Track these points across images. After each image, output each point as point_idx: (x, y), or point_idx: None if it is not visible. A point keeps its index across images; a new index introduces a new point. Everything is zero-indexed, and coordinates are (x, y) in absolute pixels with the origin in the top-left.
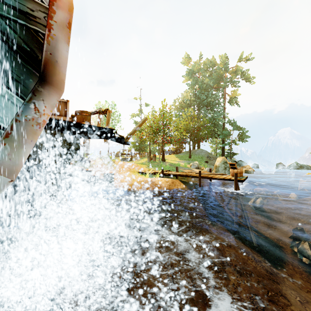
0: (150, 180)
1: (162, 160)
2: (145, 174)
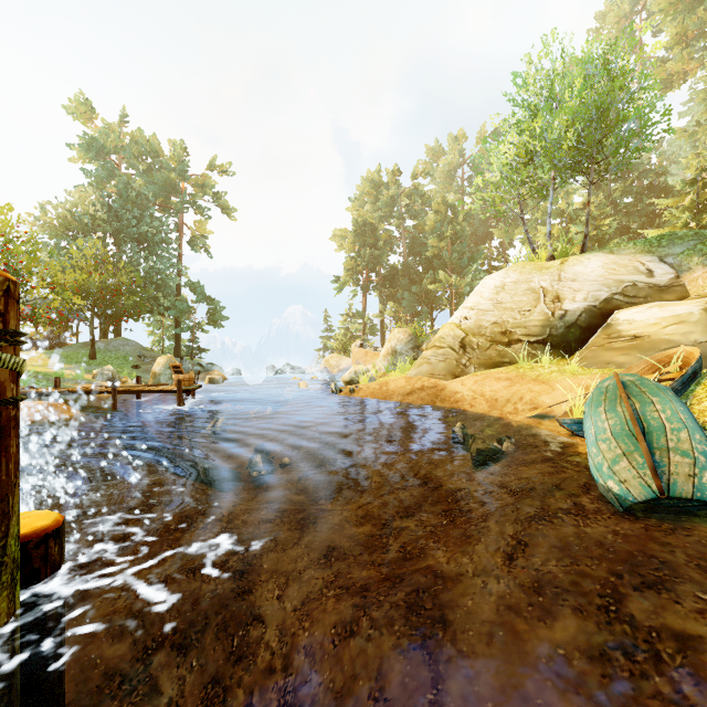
0: None
1: None
2: None
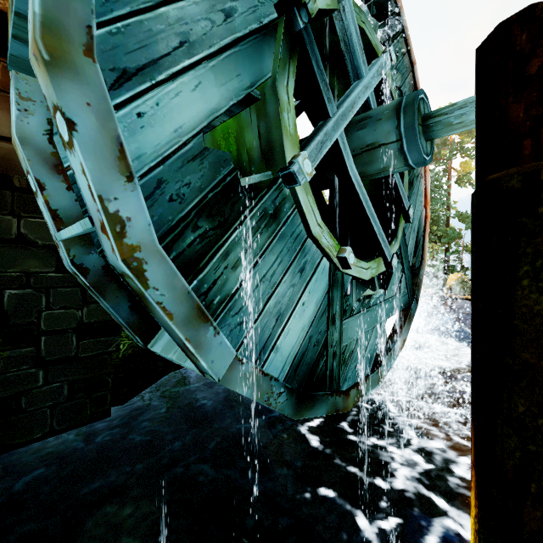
0: None
1: None
2: None
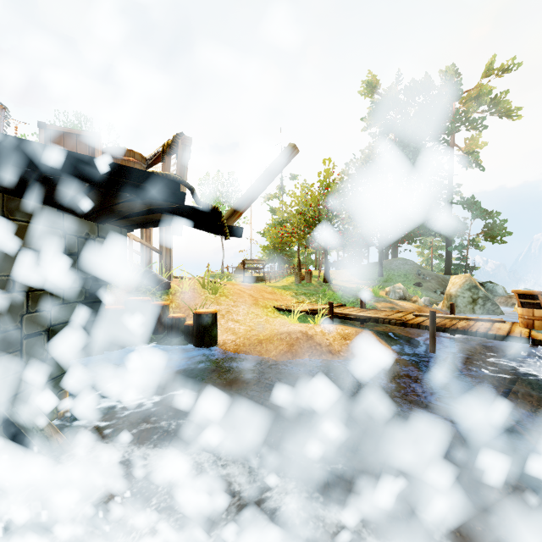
0: (303, 332)
1: (325, 280)
2: (289, 313)
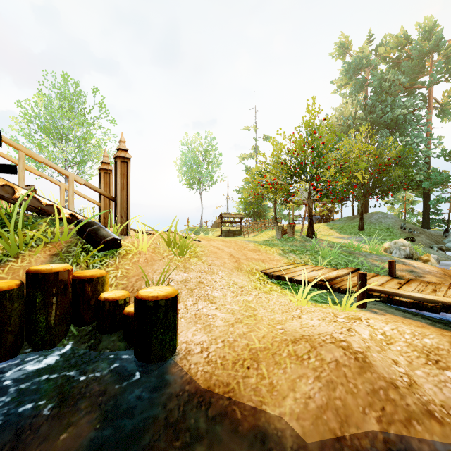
0: (345, 346)
1: (309, 234)
2: (284, 281)
